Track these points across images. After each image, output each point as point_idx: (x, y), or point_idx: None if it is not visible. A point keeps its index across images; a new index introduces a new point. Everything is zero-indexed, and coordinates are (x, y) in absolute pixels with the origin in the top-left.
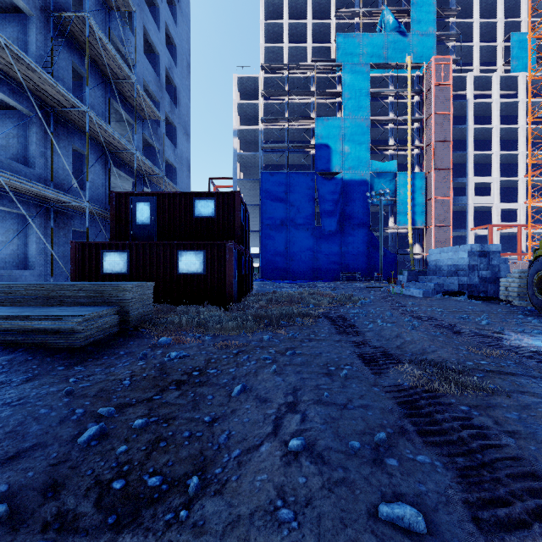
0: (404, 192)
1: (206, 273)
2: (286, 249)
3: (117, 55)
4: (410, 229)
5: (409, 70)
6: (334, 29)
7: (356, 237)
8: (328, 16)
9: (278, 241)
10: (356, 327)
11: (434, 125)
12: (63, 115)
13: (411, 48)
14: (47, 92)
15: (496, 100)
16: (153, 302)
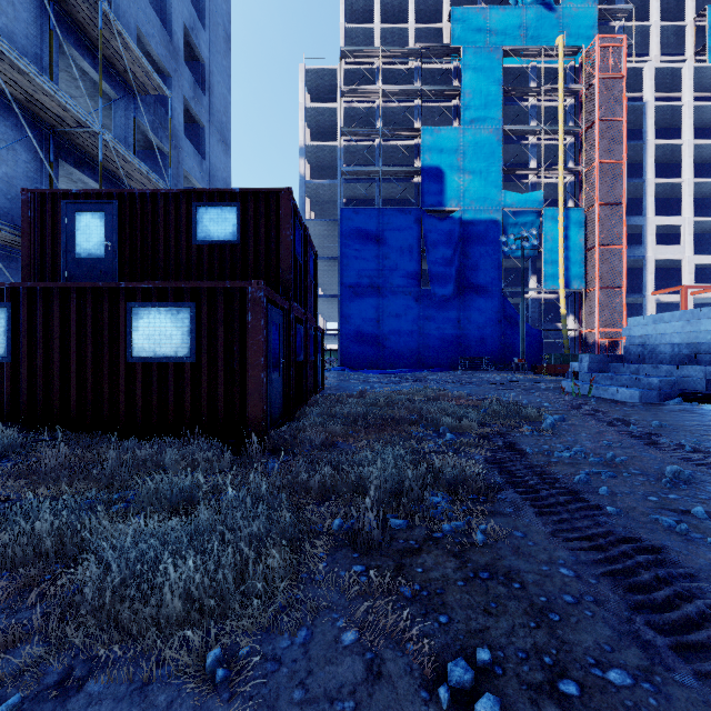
0: (553, 238)
1: (197, 360)
2: (378, 323)
3: None
4: (562, 292)
5: (561, 57)
6: (448, 1)
7: (481, 305)
8: None
9: (365, 311)
10: (676, 562)
11: (598, 138)
12: None
13: (561, 28)
14: None
15: (688, 102)
16: (70, 430)
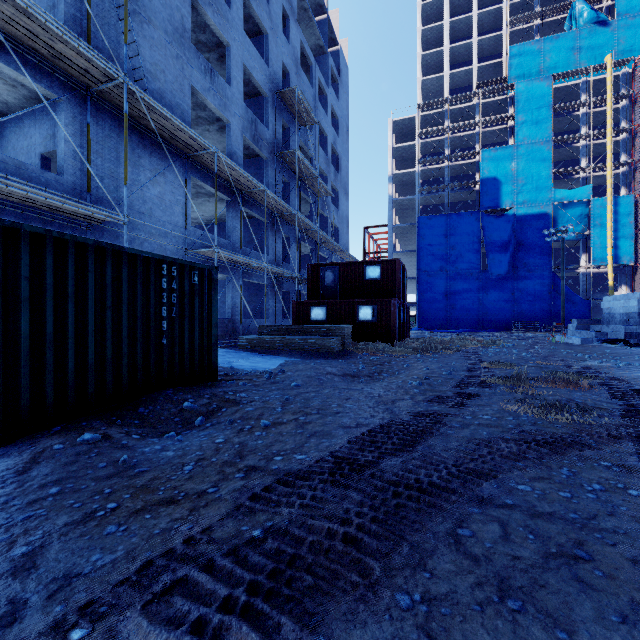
0: (601, 223)
1: (377, 321)
2: (446, 296)
3: (309, 165)
4: (610, 267)
5: (609, 72)
6: (507, 40)
7: (532, 280)
8: (499, 24)
9: (436, 288)
10: (480, 355)
11: None
12: (280, 216)
13: (615, 39)
14: (277, 208)
15: None
16: None
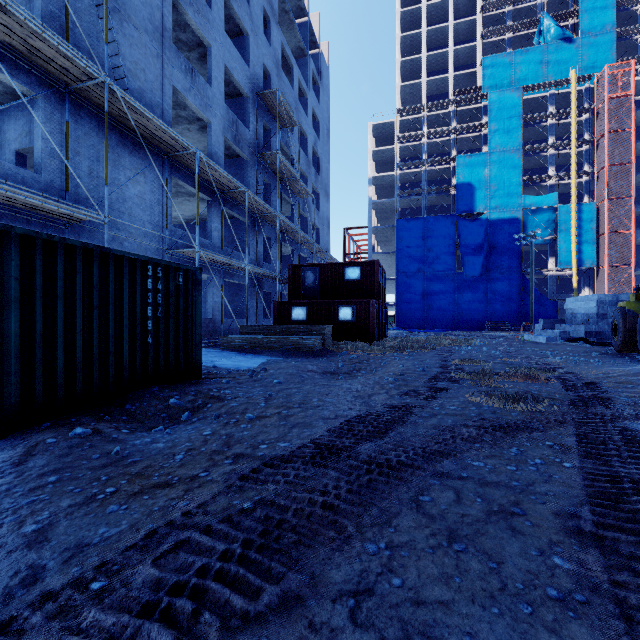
0: (567, 228)
1: (356, 321)
2: (423, 297)
3: (290, 167)
4: (574, 270)
5: (573, 86)
6: (480, 51)
7: (504, 282)
8: (473, 35)
9: (414, 289)
10: (453, 353)
11: (607, 147)
12: (261, 217)
13: (579, 55)
14: (258, 208)
15: None
16: None
